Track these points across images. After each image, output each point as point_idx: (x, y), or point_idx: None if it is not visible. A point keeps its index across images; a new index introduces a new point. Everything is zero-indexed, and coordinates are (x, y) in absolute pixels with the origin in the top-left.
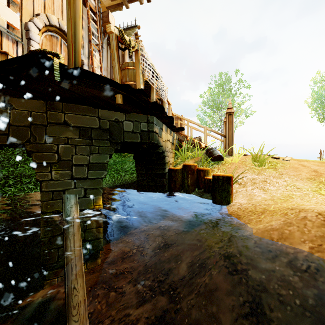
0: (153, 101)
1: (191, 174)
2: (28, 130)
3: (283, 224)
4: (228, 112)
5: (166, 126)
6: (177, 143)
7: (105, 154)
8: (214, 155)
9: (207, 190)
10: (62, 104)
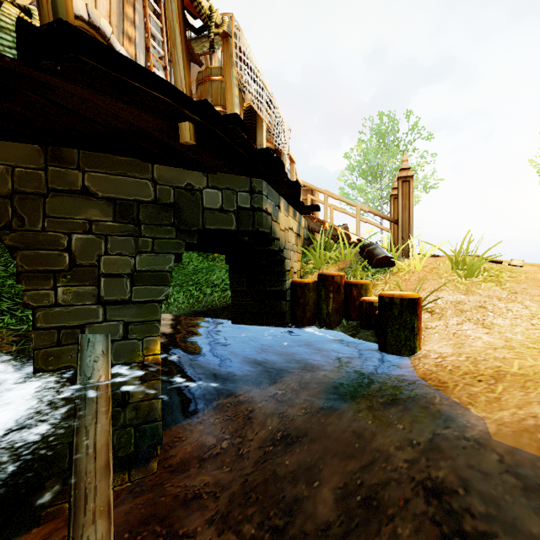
0: (260, 148)
1: (334, 292)
2: (7, 205)
3: None
4: (401, 177)
5: (286, 202)
6: (306, 235)
7: (167, 253)
8: (376, 257)
9: (366, 324)
10: (78, 153)
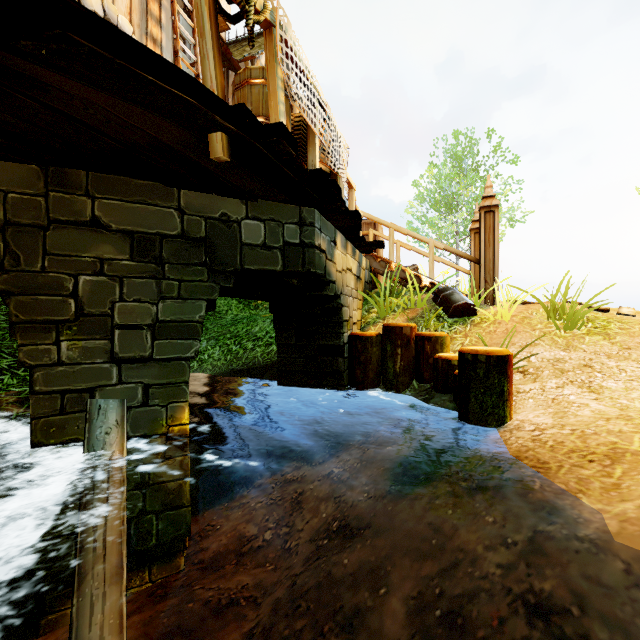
0: (312, 169)
1: (403, 347)
2: None
3: None
4: (484, 207)
5: (344, 237)
6: (368, 277)
7: (197, 299)
8: (453, 304)
9: (442, 386)
10: (86, 175)
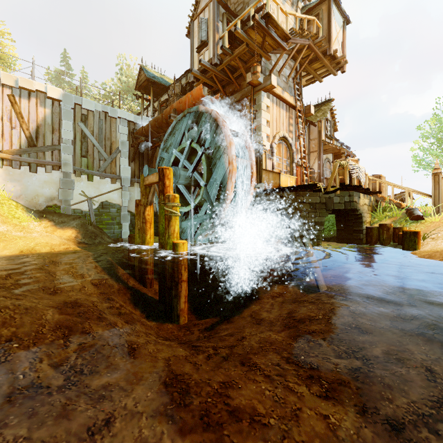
0: (354, 185)
1: (386, 231)
2: (288, 207)
3: (433, 252)
4: (433, 173)
5: (363, 194)
6: (374, 204)
7: (323, 217)
8: (412, 215)
9: (400, 243)
10: (302, 192)
